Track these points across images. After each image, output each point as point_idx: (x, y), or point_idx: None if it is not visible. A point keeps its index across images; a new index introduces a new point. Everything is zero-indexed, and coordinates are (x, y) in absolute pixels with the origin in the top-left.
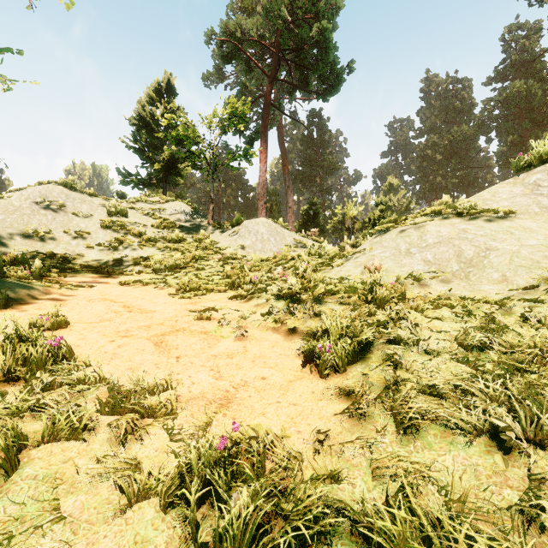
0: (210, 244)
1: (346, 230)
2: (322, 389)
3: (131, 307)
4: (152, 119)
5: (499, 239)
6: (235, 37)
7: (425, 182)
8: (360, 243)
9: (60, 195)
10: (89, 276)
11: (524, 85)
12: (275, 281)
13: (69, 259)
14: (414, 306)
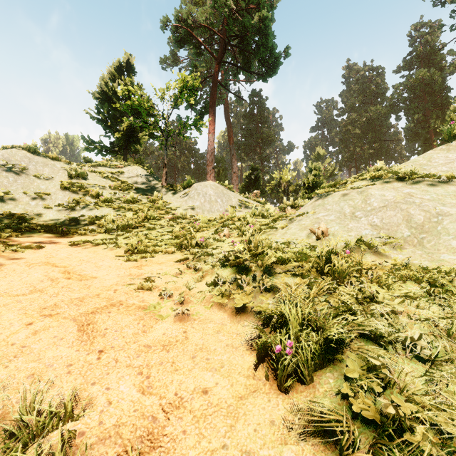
0: (162, 204)
1: (282, 192)
2: (284, 414)
3: (71, 273)
4: (114, 94)
5: (449, 204)
6: (187, 24)
7: (346, 152)
8: (298, 204)
9: (23, 159)
10: (42, 236)
11: (427, 73)
12: (221, 242)
13: (26, 219)
14: (376, 279)
